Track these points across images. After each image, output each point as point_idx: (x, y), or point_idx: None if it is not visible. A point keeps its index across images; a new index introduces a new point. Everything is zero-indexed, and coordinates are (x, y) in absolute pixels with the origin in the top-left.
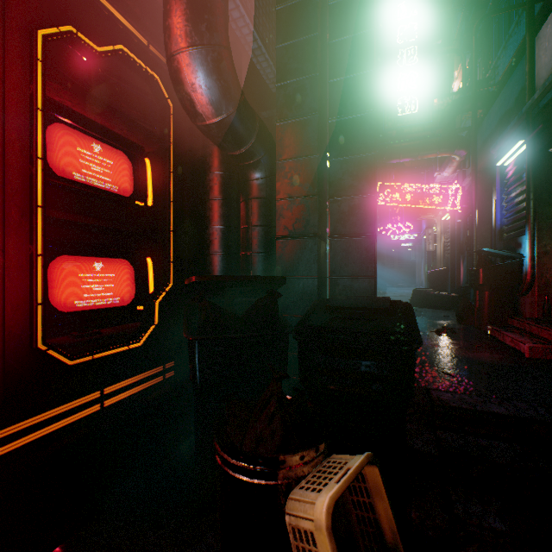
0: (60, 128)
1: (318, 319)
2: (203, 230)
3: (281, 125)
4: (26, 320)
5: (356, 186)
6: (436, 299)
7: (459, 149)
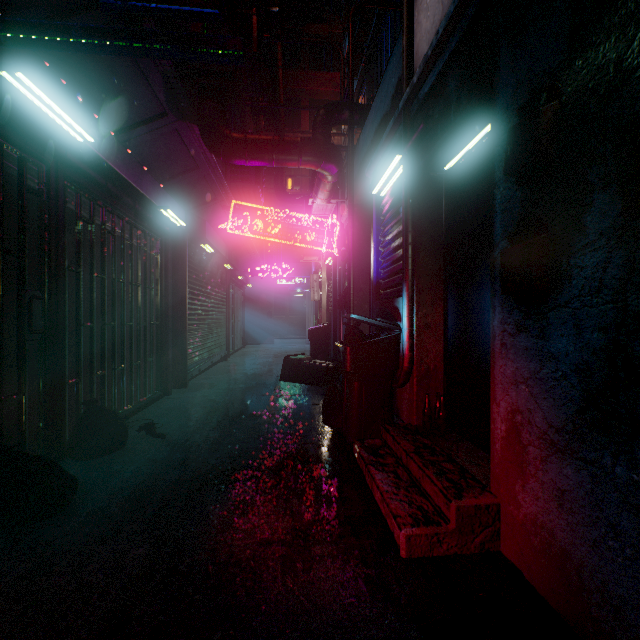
0: None
1: None
2: None
3: None
4: None
5: None
6: (311, 372)
7: (328, 161)
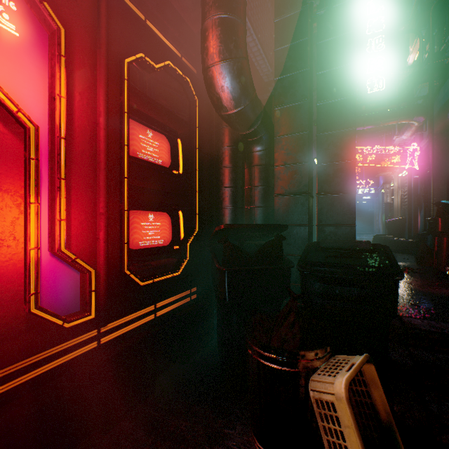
0: (130, 122)
1: (316, 257)
2: (217, 190)
3: (278, 109)
4: (118, 254)
5: (339, 154)
6: (395, 244)
7: (418, 116)
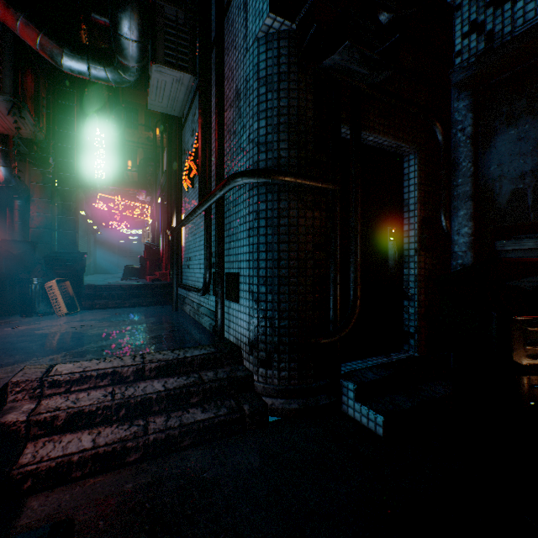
0: None
1: (53, 255)
2: None
3: (34, 184)
4: None
5: (69, 213)
6: (138, 271)
7: (142, 190)
